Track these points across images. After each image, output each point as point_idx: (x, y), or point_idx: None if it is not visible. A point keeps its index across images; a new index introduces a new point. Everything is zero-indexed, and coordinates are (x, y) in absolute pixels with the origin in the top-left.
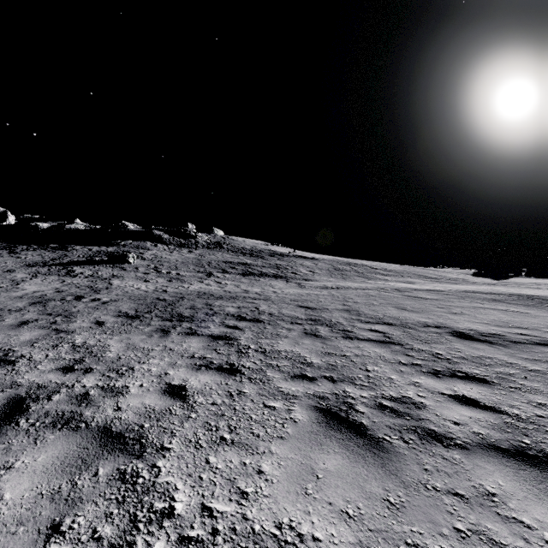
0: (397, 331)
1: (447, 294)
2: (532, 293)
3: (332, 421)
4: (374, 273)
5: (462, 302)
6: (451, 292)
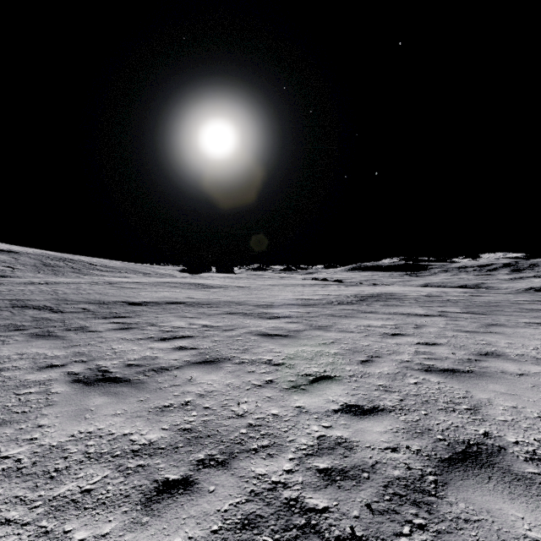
0: (94, 306)
1: (147, 284)
2: (201, 282)
3: (40, 336)
4: (92, 269)
5: (153, 289)
6: (151, 283)
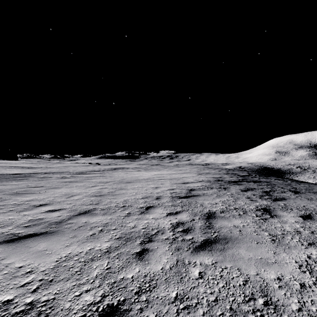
0: None
1: None
2: (16, 165)
3: (18, 181)
4: None
5: None
6: None
